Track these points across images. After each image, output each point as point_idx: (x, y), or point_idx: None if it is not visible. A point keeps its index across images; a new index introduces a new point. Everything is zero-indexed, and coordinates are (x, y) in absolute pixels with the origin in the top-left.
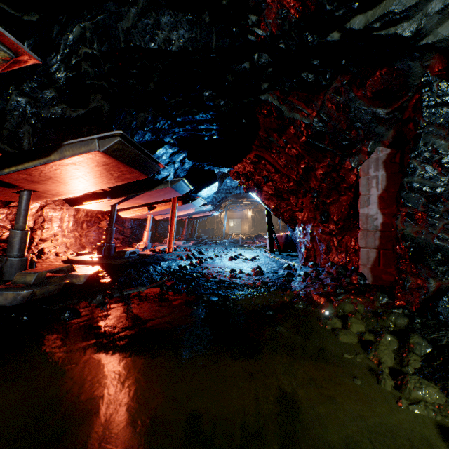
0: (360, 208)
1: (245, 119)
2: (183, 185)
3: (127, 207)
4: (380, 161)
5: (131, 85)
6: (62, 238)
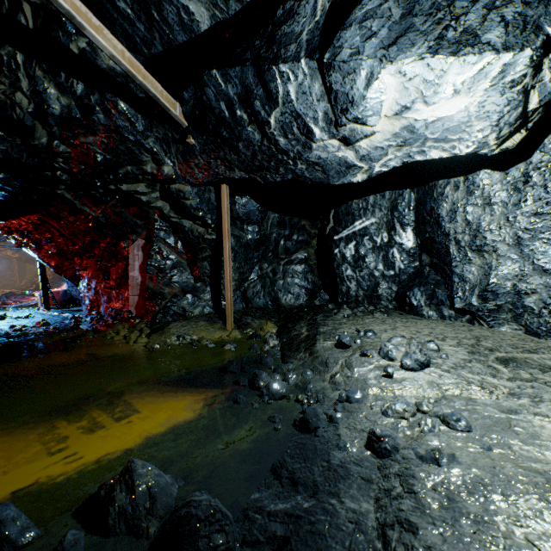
0: (130, 272)
1: (37, 196)
2: None
3: None
4: (140, 246)
5: None
6: None
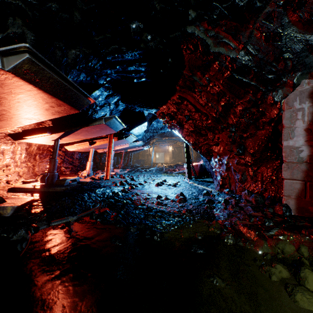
0: (283, 141)
1: (171, 58)
2: (116, 123)
3: (75, 142)
4: (307, 93)
5: (53, 10)
6: (15, 168)
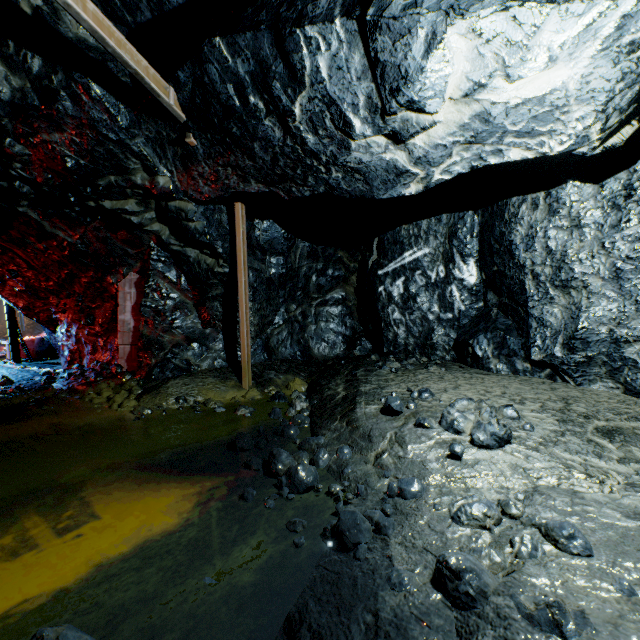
0: (119, 315)
1: None
2: None
3: None
4: (133, 282)
5: None
6: None
